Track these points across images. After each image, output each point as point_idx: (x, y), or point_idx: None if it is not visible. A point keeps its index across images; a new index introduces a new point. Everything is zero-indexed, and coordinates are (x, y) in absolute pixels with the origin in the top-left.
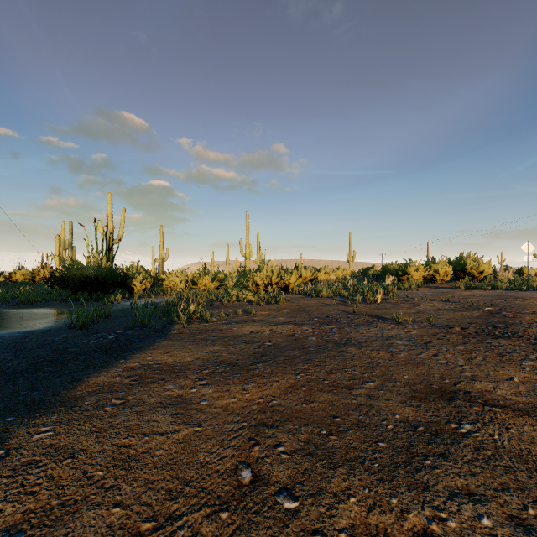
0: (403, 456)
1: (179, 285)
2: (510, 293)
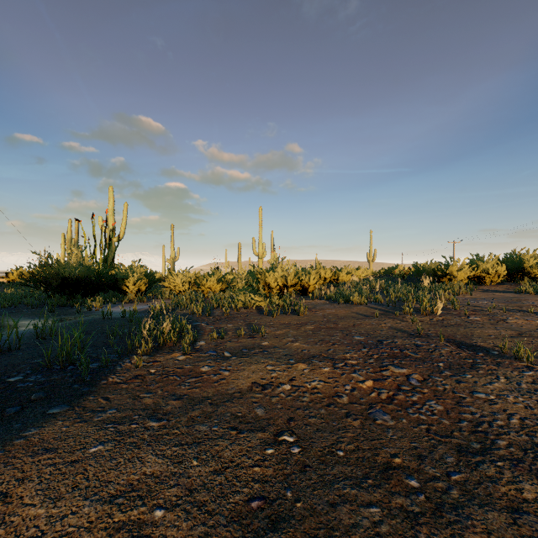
0: None
1: (181, 287)
2: None
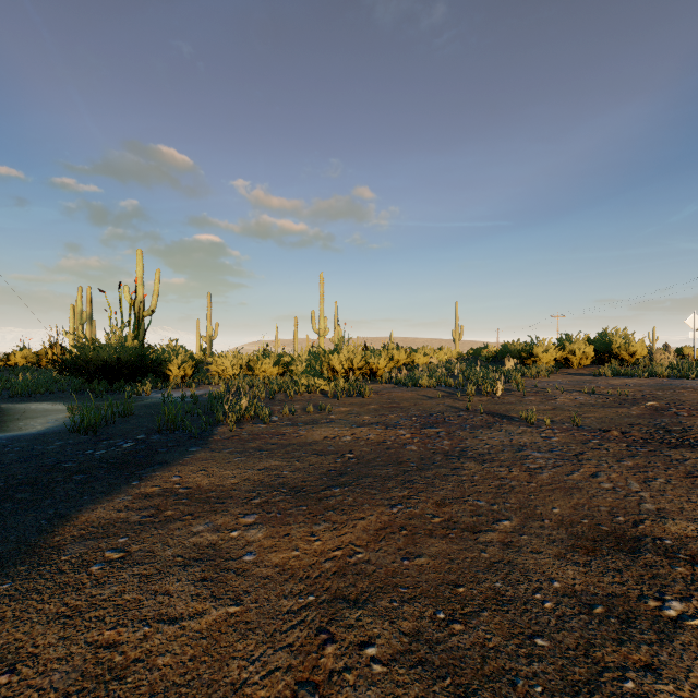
0: (581, 668)
1: (231, 371)
2: (674, 381)
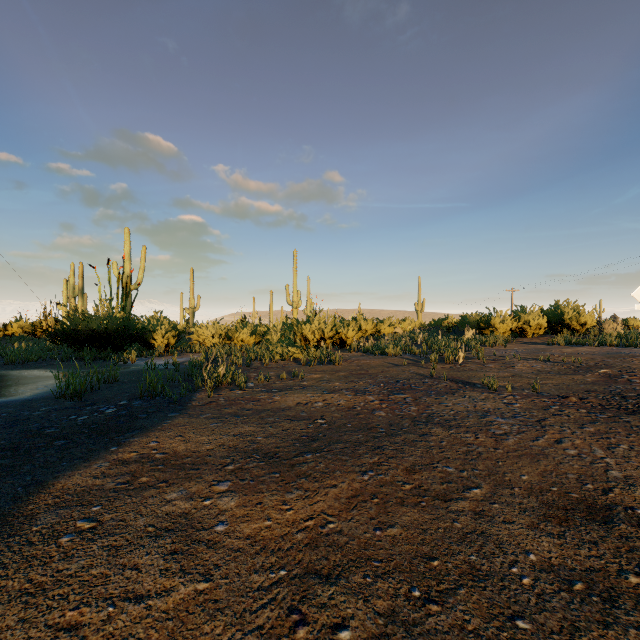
0: None
1: (211, 340)
2: (623, 350)
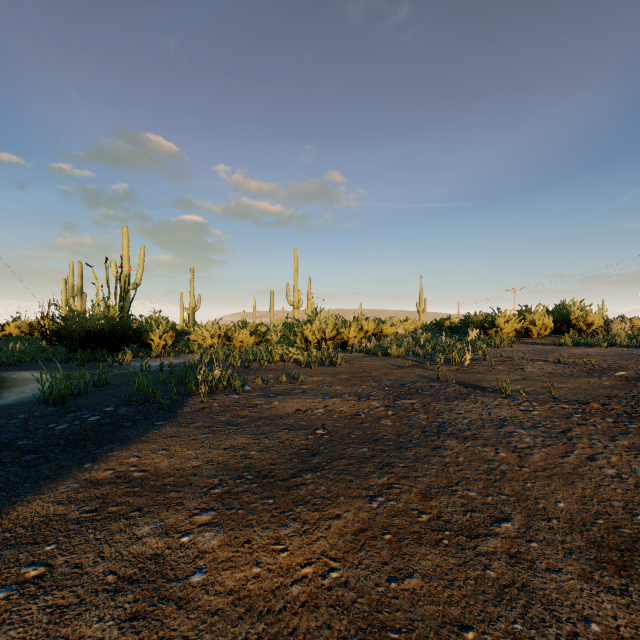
0: None
1: (210, 341)
2: (634, 351)
